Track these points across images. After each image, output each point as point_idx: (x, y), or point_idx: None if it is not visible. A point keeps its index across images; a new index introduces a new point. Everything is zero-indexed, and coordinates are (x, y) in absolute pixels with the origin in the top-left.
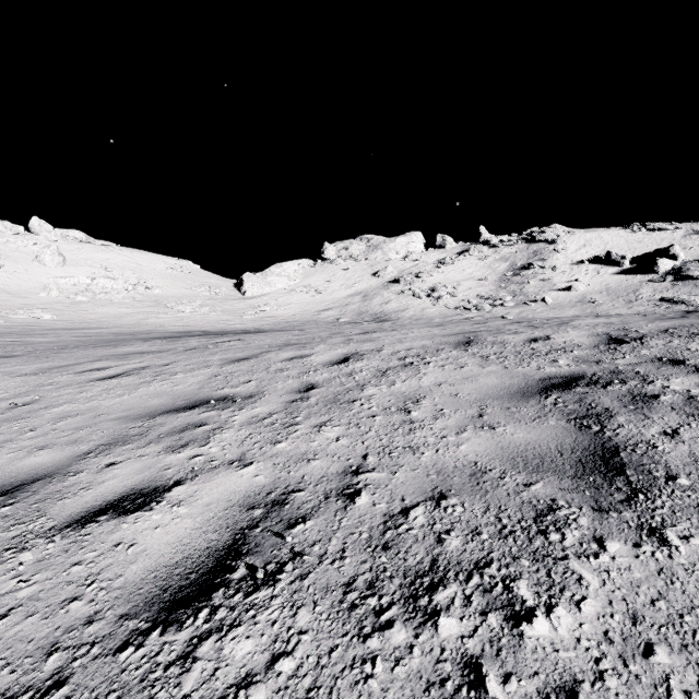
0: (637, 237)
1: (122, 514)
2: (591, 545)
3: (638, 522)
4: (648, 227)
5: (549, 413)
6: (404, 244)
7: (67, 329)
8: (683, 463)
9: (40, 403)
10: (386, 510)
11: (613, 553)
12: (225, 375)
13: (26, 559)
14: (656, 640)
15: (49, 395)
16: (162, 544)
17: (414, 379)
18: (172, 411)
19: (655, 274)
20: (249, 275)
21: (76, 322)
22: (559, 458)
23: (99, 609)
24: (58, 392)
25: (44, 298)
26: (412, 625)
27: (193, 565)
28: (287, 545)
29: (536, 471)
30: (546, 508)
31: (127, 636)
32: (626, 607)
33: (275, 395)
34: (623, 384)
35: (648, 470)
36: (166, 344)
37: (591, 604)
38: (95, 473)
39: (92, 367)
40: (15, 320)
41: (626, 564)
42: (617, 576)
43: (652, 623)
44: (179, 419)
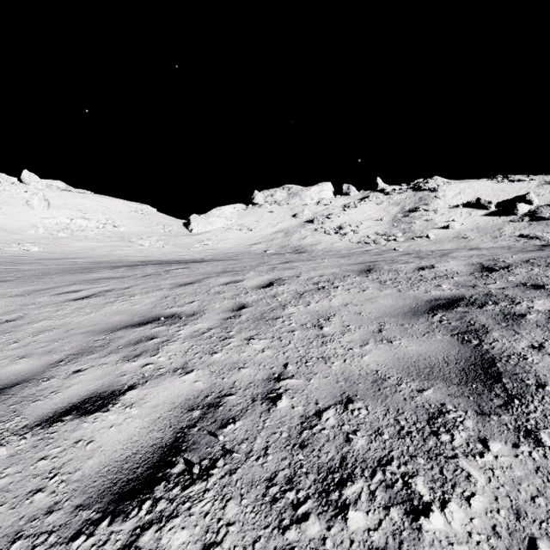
0: (500, 186)
1: (84, 415)
2: (476, 445)
3: (515, 425)
4: (509, 179)
5: (436, 329)
6: (317, 192)
7: (50, 259)
8: (549, 373)
9: (24, 319)
10: (302, 412)
11: (495, 452)
12: (174, 296)
13: (1, 454)
14: (539, 535)
15: (32, 313)
16: (115, 441)
17: (325, 300)
18: (129, 326)
19: (515, 216)
20: (195, 216)
21: (58, 254)
22: (446, 367)
23: (59, 500)
24: (39, 310)
25: (32, 235)
26: (325, 518)
27: (140, 460)
28: (220, 443)
29: (427, 378)
30: (437, 411)
31: (80, 525)
32: (510, 503)
33: (213, 313)
34: (495, 305)
35: (520, 378)
36: (128, 271)
37: (479, 500)
38: (64, 379)
39: (67, 290)
40: (10, 252)
41: (507, 462)
42: (500, 473)
43: (534, 518)
44: (135, 333)
